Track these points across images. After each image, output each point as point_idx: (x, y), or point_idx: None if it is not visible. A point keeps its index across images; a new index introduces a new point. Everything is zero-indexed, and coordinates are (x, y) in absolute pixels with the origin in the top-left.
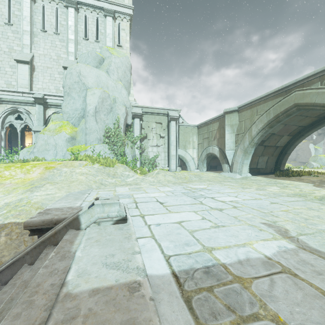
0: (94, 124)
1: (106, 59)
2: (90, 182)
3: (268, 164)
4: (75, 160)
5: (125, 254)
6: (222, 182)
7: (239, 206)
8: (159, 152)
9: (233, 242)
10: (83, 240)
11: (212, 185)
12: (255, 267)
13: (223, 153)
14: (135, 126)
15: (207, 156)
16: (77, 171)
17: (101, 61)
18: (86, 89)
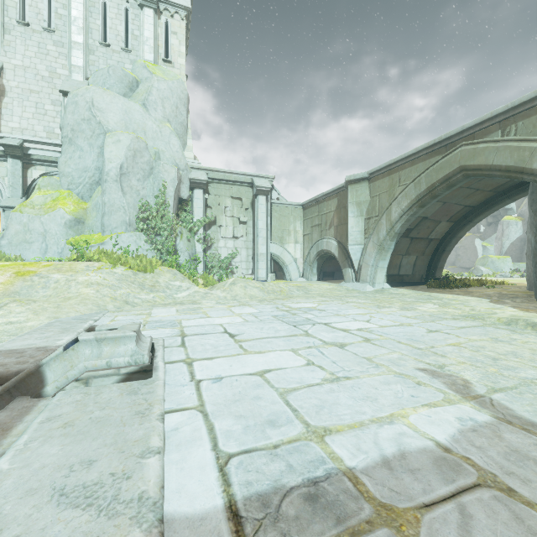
0: (119, 196)
1: (142, 82)
2: (104, 299)
3: (416, 269)
4: (79, 259)
5: (121, 457)
6: (343, 297)
7: (374, 339)
8: (238, 249)
9: (368, 414)
10: (34, 424)
11: (326, 302)
12: (420, 476)
13: (344, 250)
14: (196, 203)
15: (318, 256)
16: (81, 279)
17: (133, 85)
18: (104, 133)
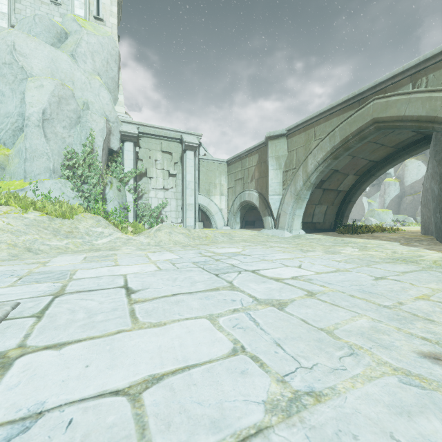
0: (42, 142)
1: (72, 34)
2: None
3: (327, 217)
4: None
5: None
6: (266, 242)
7: (319, 292)
8: (168, 199)
9: None
10: None
11: (251, 247)
12: None
13: (264, 200)
14: (127, 155)
15: (241, 206)
16: None
17: (61, 36)
18: (28, 79)
